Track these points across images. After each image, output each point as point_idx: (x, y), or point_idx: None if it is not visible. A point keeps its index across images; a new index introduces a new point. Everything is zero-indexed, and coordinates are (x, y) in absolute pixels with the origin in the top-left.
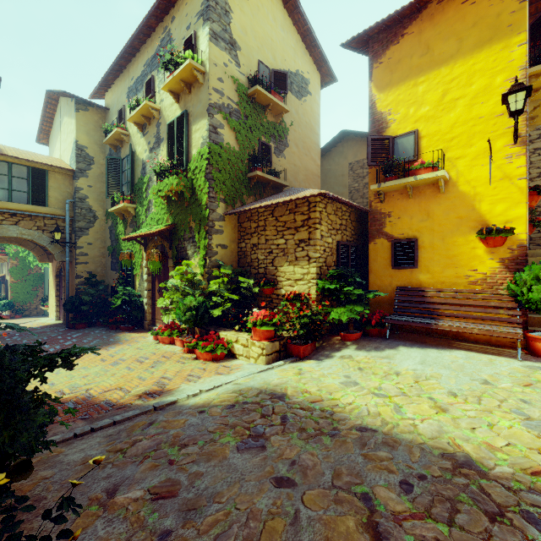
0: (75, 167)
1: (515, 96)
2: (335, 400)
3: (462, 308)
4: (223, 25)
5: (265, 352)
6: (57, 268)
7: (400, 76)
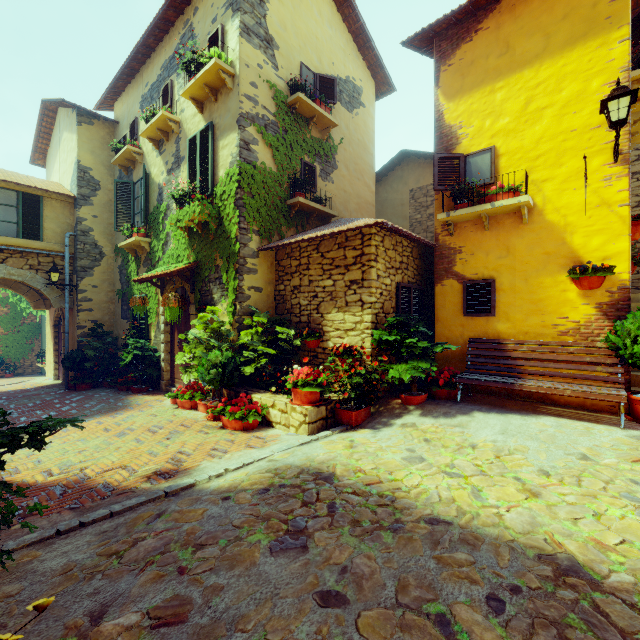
0: (77, 193)
1: (617, 103)
2: (396, 481)
3: (551, 365)
4: (257, 18)
5: (309, 419)
6: (55, 316)
7: (473, 81)
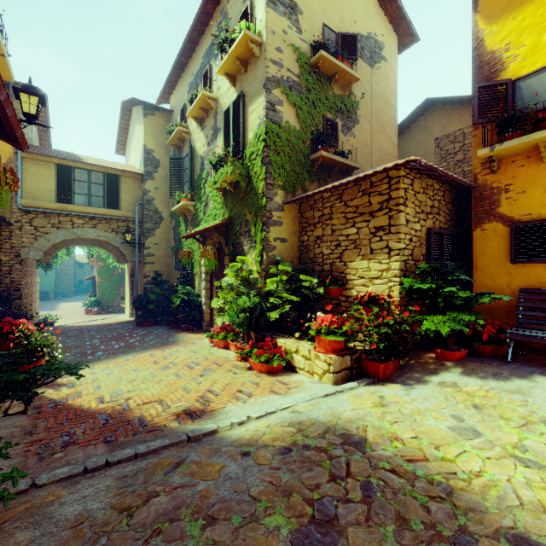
0: (143, 171)
1: None
2: (447, 461)
3: None
4: None
5: (333, 368)
6: (130, 268)
7: None
